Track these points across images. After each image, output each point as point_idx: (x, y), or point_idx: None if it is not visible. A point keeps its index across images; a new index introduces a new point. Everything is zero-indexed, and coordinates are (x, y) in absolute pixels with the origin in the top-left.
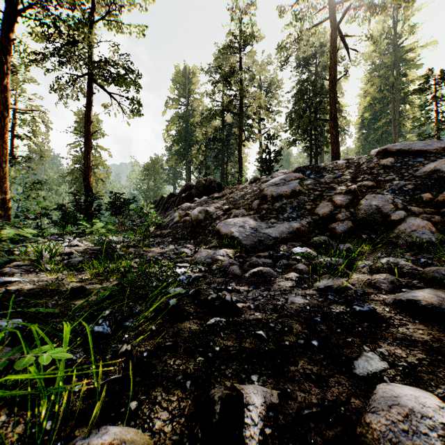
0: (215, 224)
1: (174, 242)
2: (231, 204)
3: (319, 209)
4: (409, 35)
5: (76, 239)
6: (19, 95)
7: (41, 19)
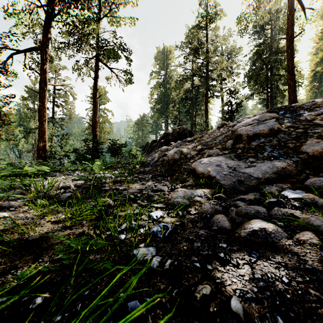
0: (190, 163)
1: (154, 178)
2: (203, 145)
3: (307, 147)
4: None
5: (81, 174)
6: (57, 78)
7: (65, 20)
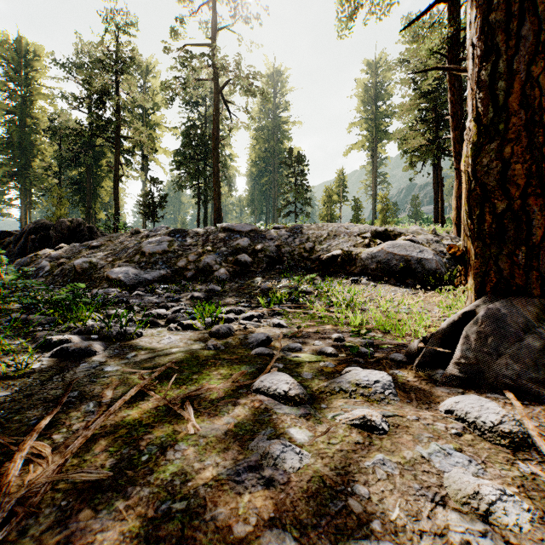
0: (101, 272)
1: (58, 288)
2: (114, 256)
3: (179, 263)
4: (284, 109)
5: None
6: None
7: None
